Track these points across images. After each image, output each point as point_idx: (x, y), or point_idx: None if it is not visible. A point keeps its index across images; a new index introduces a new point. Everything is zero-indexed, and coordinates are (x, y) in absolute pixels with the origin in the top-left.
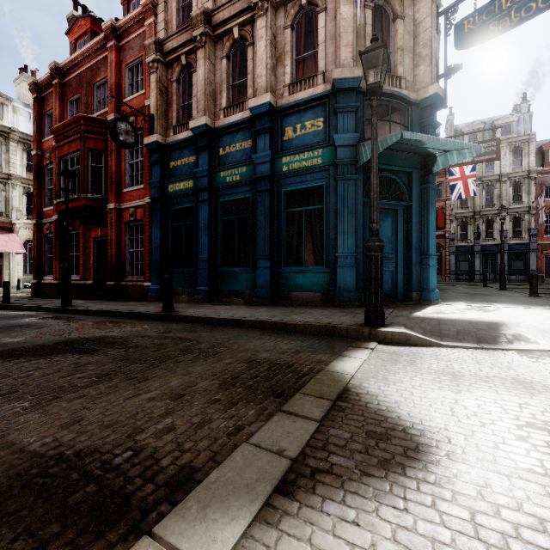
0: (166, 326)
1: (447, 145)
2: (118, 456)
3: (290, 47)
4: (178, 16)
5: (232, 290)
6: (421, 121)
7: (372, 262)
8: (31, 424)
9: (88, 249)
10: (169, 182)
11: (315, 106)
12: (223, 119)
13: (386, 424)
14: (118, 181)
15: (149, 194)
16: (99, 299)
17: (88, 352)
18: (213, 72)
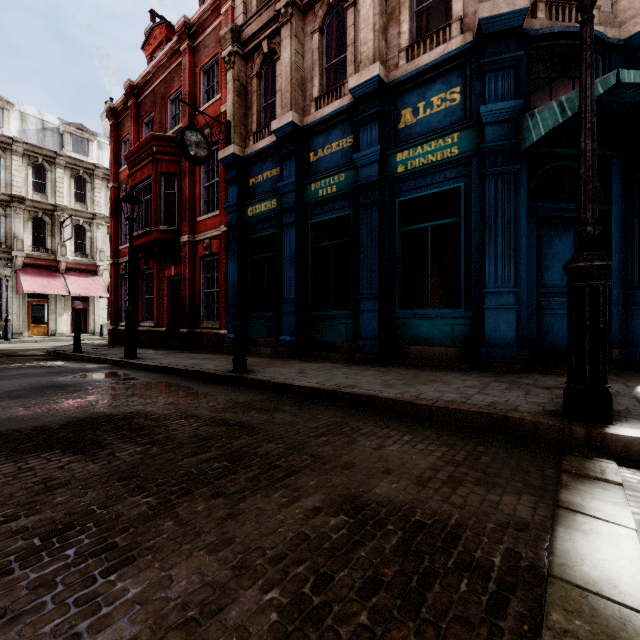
0: (230, 395)
1: None
2: None
3: None
4: None
5: (326, 341)
6: None
7: (585, 299)
8: None
9: (162, 291)
10: (248, 204)
11: (448, 72)
12: (315, 112)
13: None
14: (192, 209)
15: (226, 221)
16: (172, 349)
17: (87, 451)
18: (302, 54)
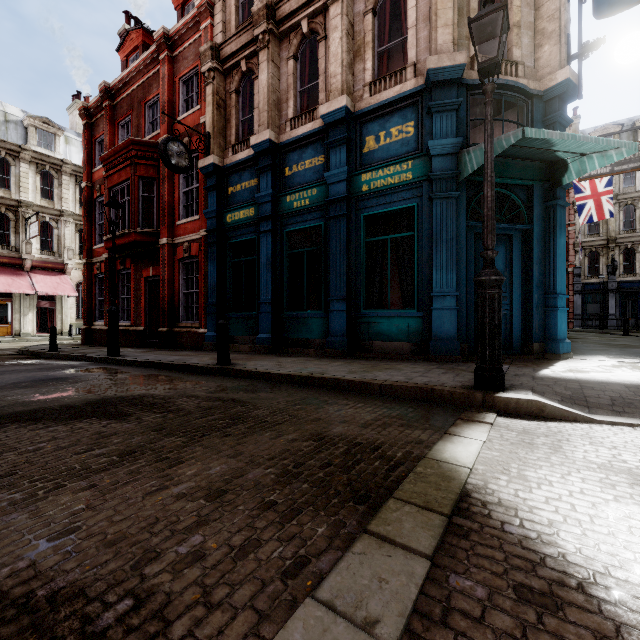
0: (219, 382)
1: (586, 145)
2: (109, 608)
3: (372, 37)
4: (237, 15)
5: (300, 338)
6: (545, 118)
7: (486, 303)
8: (11, 531)
9: (140, 291)
10: (227, 211)
11: (404, 108)
12: (290, 131)
13: (546, 572)
14: (171, 213)
15: (205, 226)
16: (150, 347)
17: (118, 417)
18: (278, 77)
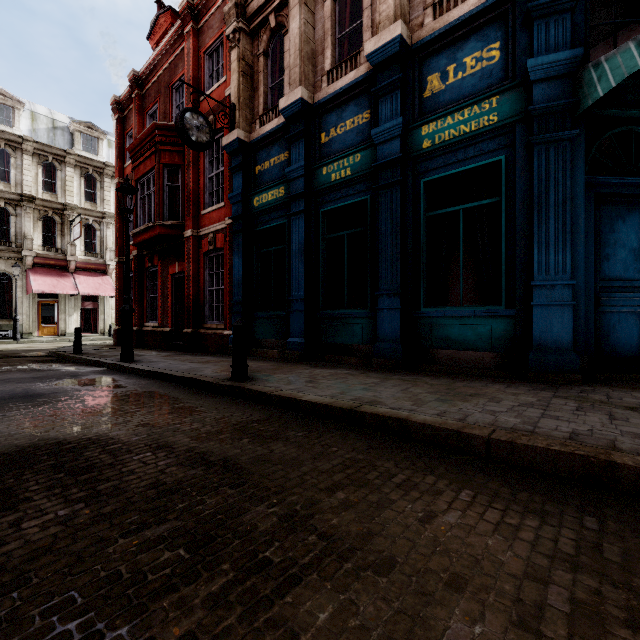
0: (222, 412)
1: None
2: None
3: None
4: None
5: (339, 343)
6: None
7: None
8: None
9: (166, 289)
10: (254, 194)
11: (484, 25)
12: (327, 87)
13: None
14: (196, 202)
15: (231, 213)
16: (176, 350)
17: None
18: (312, 24)
